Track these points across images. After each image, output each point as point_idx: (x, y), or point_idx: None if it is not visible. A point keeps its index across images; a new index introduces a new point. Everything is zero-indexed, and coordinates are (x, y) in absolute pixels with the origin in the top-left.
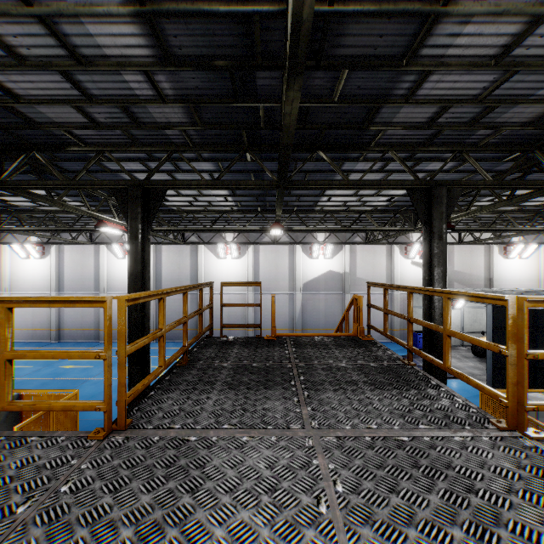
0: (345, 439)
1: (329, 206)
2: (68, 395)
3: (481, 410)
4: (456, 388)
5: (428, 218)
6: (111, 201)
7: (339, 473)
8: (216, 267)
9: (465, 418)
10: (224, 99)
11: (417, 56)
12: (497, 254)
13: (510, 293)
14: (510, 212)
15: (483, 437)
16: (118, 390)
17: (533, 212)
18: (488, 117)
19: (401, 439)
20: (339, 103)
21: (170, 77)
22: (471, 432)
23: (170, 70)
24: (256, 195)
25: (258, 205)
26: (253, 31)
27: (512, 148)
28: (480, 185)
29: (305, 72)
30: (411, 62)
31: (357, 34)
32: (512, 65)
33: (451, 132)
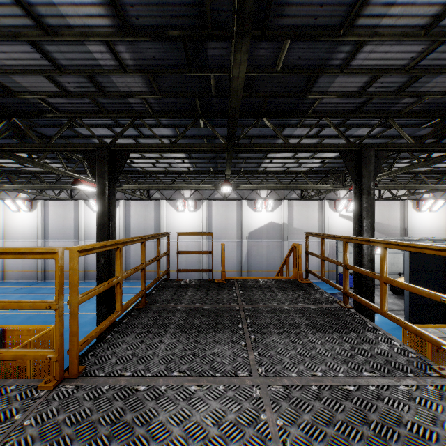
0: (292, 388)
1: (271, 167)
2: (45, 330)
3: (420, 355)
4: (378, 321)
5: (358, 176)
6: (86, 163)
7: (288, 431)
8: (176, 219)
9: (406, 364)
10: (179, 69)
11: (354, 27)
12: (411, 208)
13: (423, 241)
14: (423, 172)
15: (427, 386)
16: (70, 339)
17: (443, 173)
18: (412, 87)
19: (347, 388)
20: (281, 72)
21: (129, 48)
22: (414, 380)
23: (129, 40)
24: (208, 158)
25: (211, 166)
26: (204, 1)
27: (431, 115)
28: (403, 148)
29: (251, 43)
30: (348, 32)
31: (299, 4)
32: (440, 36)
33: (379, 100)
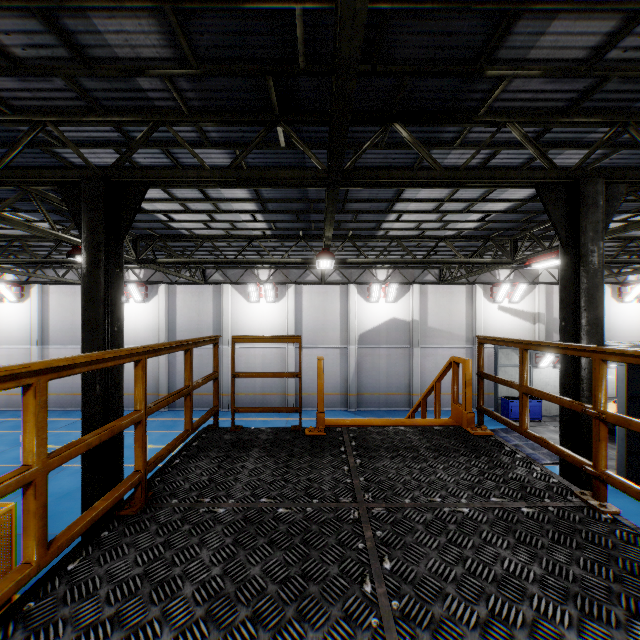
0: None
1: (397, 229)
2: None
3: None
4: None
5: (573, 231)
6: None
7: None
8: (246, 313)
9: None
10: None
11: None
12: (609, 297)
13: (639, 348)
14: None
15: None
16: None
17: None
18: None
19: None
20: (444, 3)
21: None
22: None
23: None
24: (296, 212)
25: (300, 227)
26: None
27: None
28: None
29: None
30: None
31: None
32: None
33: (619, 84)
